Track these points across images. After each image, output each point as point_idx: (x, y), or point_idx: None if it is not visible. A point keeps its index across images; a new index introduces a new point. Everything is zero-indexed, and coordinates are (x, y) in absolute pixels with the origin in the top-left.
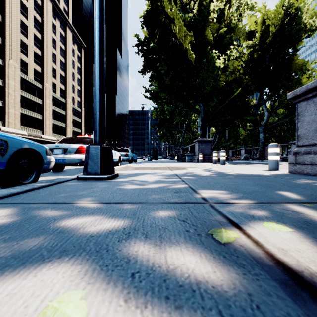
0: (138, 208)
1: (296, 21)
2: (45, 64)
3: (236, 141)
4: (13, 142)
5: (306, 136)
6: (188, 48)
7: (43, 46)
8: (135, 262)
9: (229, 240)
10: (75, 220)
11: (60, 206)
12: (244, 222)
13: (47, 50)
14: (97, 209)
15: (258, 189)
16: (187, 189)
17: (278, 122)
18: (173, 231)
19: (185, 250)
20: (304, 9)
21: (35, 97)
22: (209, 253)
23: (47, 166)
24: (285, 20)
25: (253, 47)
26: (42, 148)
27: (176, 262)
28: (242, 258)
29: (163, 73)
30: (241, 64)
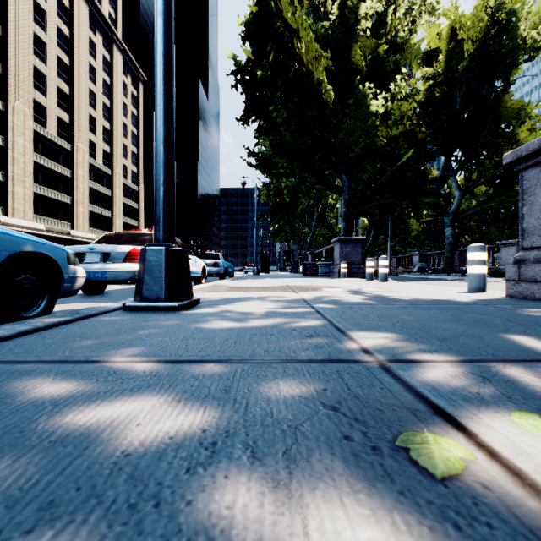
0: (236, 375)
1: (509, 34)
2: (77, 109)
3: (404, 241)
4: (3, 241)
5: (539, 231)
6: (323, 79)
7: (73, 78)
8: None
9: (452, 470)
10: (98, 406)
11: (76, 369)
12: (468, 412)
13: (80, 84)
14: (151, 376)
15: (465, 331)
16: (329, 331)
17: (477, 208)
18: (315, 438)
19: (353, 502)
20: (522, 12)
21: (60, 166)
22: (413, 513)
23: (71, 285)
24: (490, 31)
25: (435, 79)
26: (60, 252)
27: None
28: (504, 532)
29: (279, 123)
30: (413, 107)
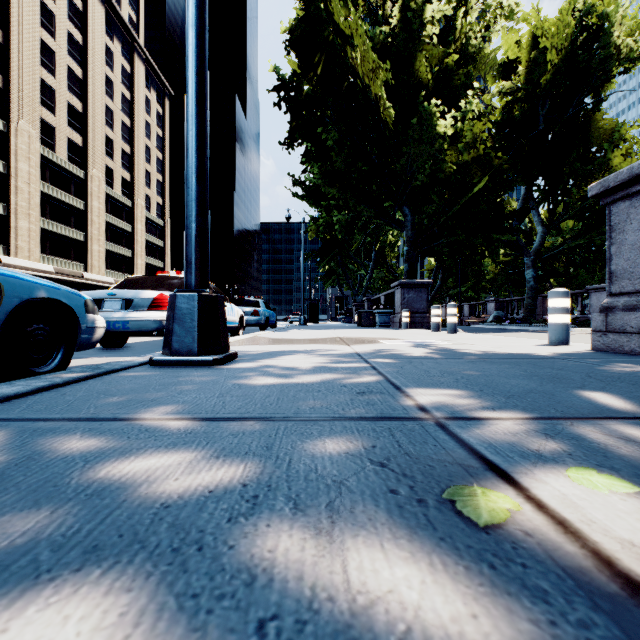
0: (279, 432)
1: (600, 41)
2: (91, 129)
3: (478, 285)
4: (14, 285)
5: (629, 275)
6: (382, 95)
7: (86, 93)
8: (269, 583)
9: (495, 519)
10: (132, 463)
11: (104, 426)
12: (523, 468)
13: (95, 100)
14: (186, 434)
15: (536, 387)
16: (384, 387)
17: (564, 247)
18: (360, 492)
19: (393, 546)
20: (616, 16)
21: (71, 197)
22: (452, 555)
23: (89, 337)
24: (578, 38)
25: (513, 95)
26: (77, 298)
27: (371, 585)
28: (537, 571)
29: (330, 147)
30: (488, 128)
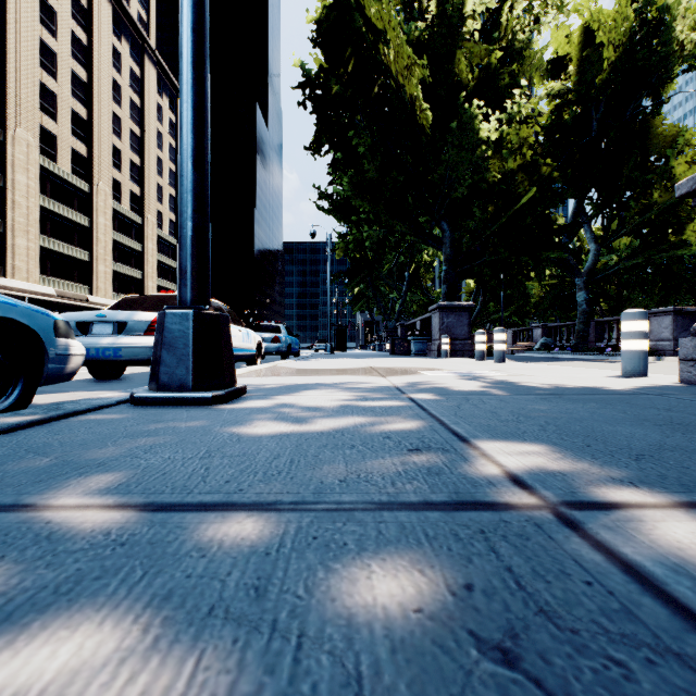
0: (284, 542)
1: (661, 37)
2: (97, 138)
3: (522, 309)
4: None
5: None
6: (418, 95)
7: (91, 99)
8: None
9: None
10: None
11: None
12: None
13: (101, 107)
14: (115, 546)
15: (663, 440)
16: (445, 440)
17: (619, 266)
18: None
19: None
20: (679, 8)
21: (75, 212)
22: None
23: (60, 367)
24: (636, 33)
25: (563, 97)
26: (43, 318)
27: None
28: None
29: (360, 154)
30: (536, 134)
